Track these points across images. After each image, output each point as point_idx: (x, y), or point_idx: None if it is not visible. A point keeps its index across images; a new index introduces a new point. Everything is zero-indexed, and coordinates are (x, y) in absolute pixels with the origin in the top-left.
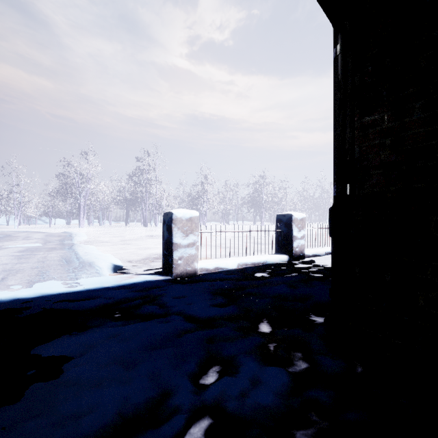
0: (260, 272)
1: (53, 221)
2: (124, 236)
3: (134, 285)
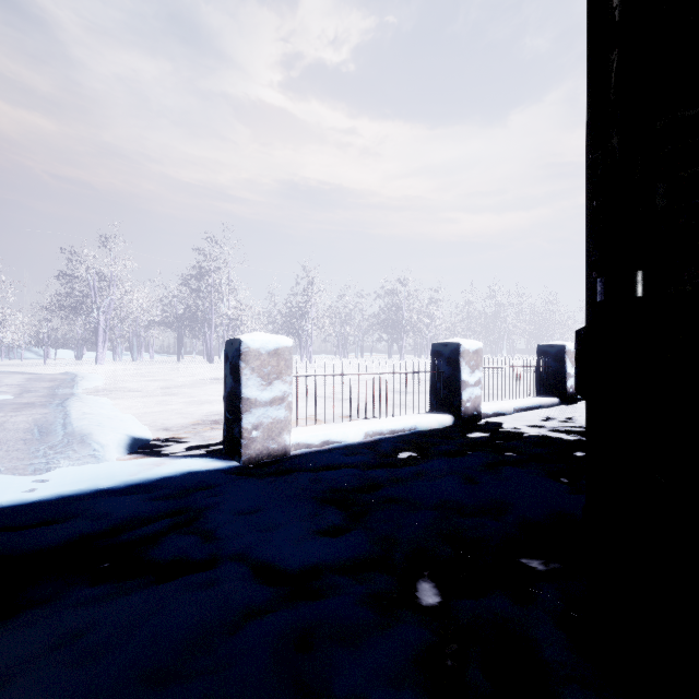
0: (406, 448)
1: (54, 353)
2: (169, 379)
3: (160, 485)
